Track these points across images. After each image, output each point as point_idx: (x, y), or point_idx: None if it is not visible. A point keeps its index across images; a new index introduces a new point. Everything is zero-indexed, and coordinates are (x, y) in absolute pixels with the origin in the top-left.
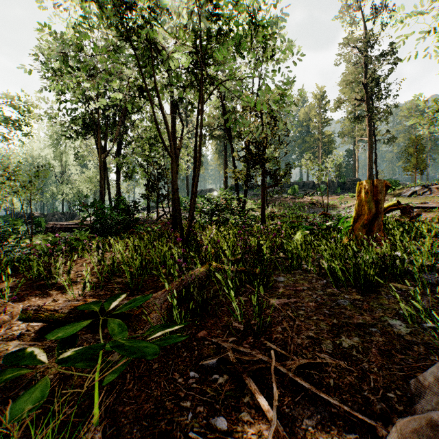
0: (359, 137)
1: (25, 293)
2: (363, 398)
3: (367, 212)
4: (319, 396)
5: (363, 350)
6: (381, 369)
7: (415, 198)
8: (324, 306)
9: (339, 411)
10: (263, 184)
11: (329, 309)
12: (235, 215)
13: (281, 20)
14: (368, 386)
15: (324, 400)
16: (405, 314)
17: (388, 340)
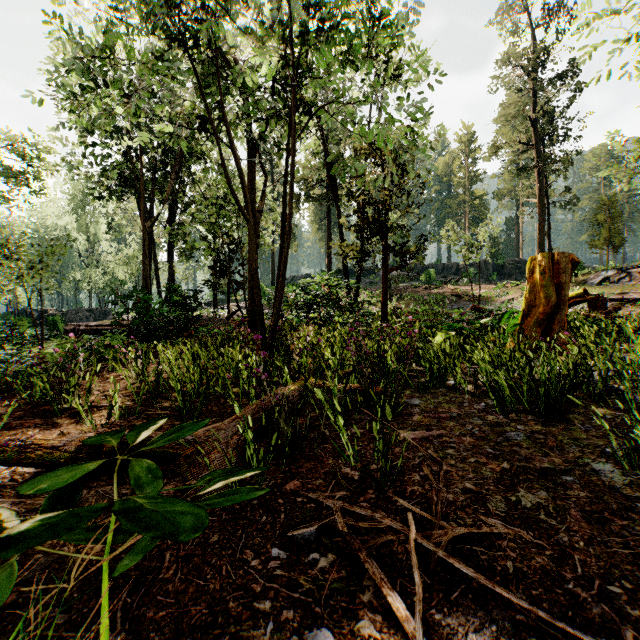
0: (524, 198)
1: (18, 423)
2: (567, 595)
3: (543, 303)
4: (492, 591)
5: (556, 511)
6: (591, 543)
7: (607, 287)
8: (486, 443)
9: (529, 619)
10: (384, 264)
11: (494, 446)
12: (343, 309)
13: (414, 9)
14: (572, 573)
15: (500, 598)
16: (615, 454)
17: (595, 495)
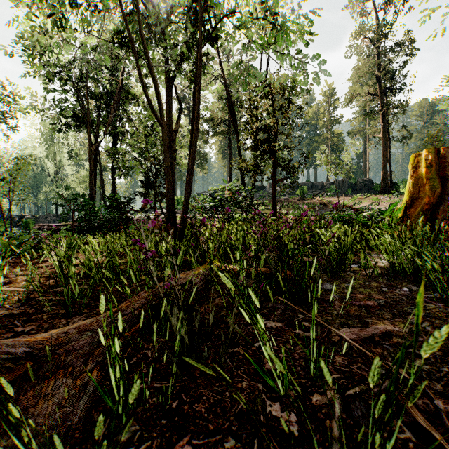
0: (372, 134)
1: None
2: None
3: (428, 194)
4: None
5: None
6: None
7: None
8: None
9: None
10: (273, 176)
11: None
12: (243, 209)
13: None
14: None
15: None
16: None
17: None
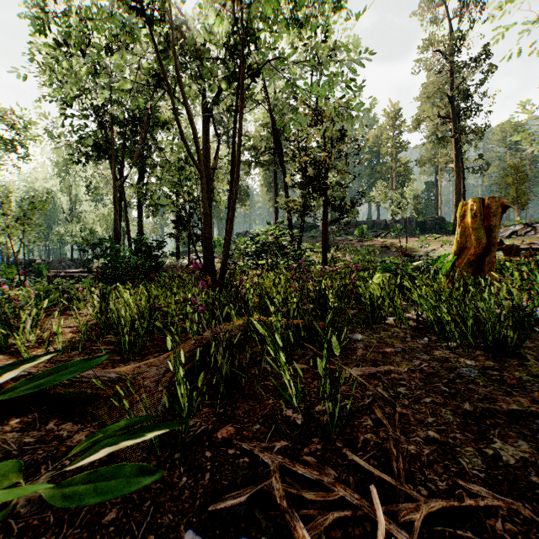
0: (443, 164)
1: None
2: None
3: (474, 245)
4: None
5: None
6: None
7: (515, 239)
8: (438, 380)
9: None
10: (324, 217)
11: (447, 383)
12: (288, 255)
13: None
14: None
15: None
16: None
17: None
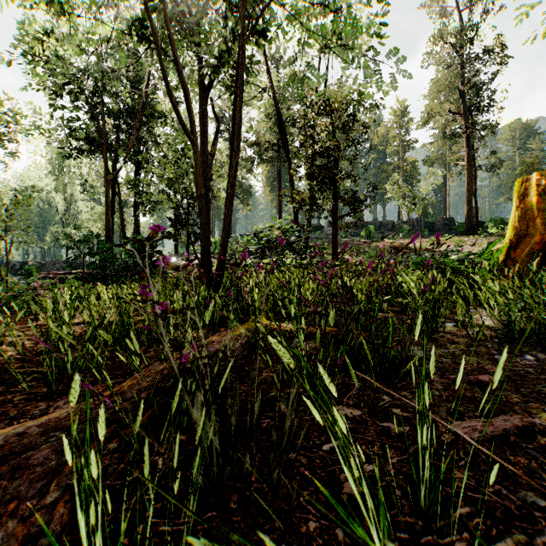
0: (453, 162)
1: None
2: None
3: (539, 230)
4: None
5: None
6: None
7: None
8: None
9: None
10: (334, 212)
11: None
12: (296, 252)
13: None
14: None
15: None
16: None
17: None
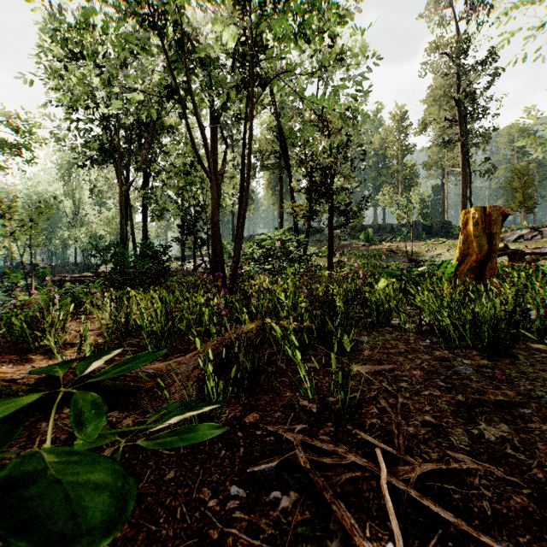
0: (449, 168)
1: None
2: None
3: (476, 251)
4: (474, 538)
5: (522, 445)
6: None
7: (522, 244)
8: (436, 376)
9: None
10: (330, 222)
11: (444, 379)
12: (295, 261)
13: None
14: None
15: (484, 546)
16: None
17: None
